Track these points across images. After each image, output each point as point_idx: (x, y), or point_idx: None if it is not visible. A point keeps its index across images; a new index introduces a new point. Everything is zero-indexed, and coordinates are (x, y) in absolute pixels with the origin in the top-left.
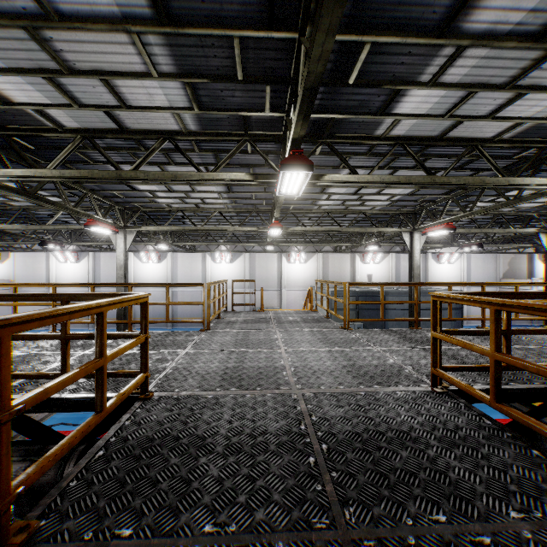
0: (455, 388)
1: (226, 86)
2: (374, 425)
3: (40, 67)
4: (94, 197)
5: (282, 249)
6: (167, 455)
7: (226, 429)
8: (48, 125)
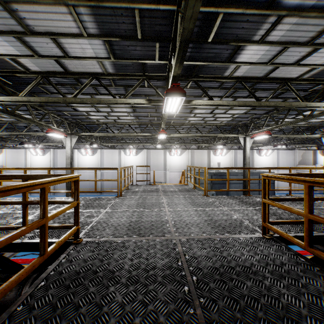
0: (277, 235)
1: (131, 43)
2: (227, 262)
3: (12, 30)
4: (52, 115)
5: (166, 147)
6: (88, 285)
7: (128, 265)
8: (20, 69)
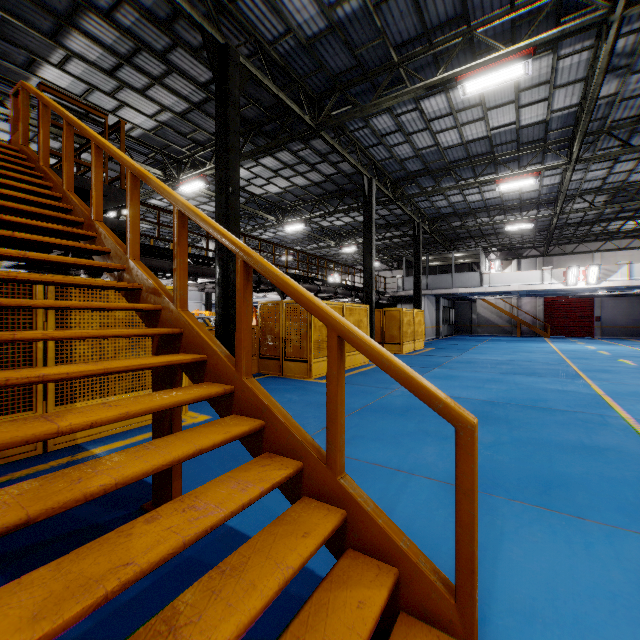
0: None
1: None
2: None
3: None
4: None
5: None
6: None
7: None
8: None
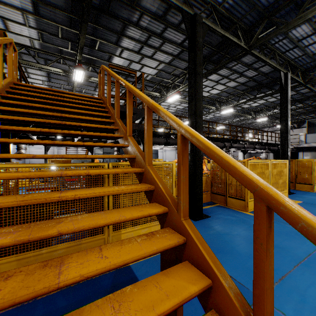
0: None
1: (55, 37)
2: None
3: None
4: None
5: None
6: None
7: None
8: None
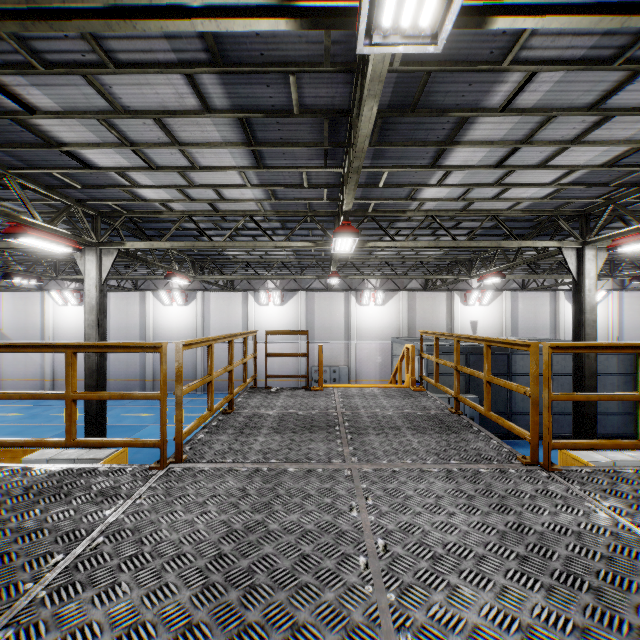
0: None
1: None
2: None
3: None
4: (27, 186)
5: (351, 287)
6: None
7: None
8: None
